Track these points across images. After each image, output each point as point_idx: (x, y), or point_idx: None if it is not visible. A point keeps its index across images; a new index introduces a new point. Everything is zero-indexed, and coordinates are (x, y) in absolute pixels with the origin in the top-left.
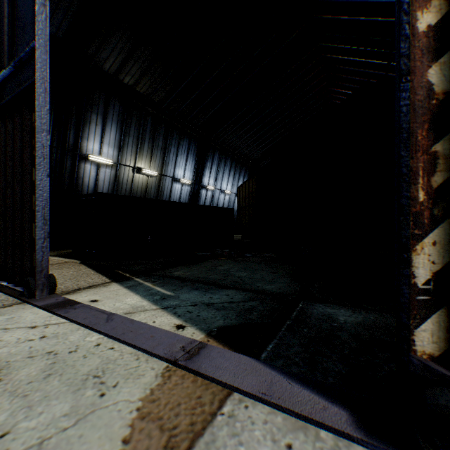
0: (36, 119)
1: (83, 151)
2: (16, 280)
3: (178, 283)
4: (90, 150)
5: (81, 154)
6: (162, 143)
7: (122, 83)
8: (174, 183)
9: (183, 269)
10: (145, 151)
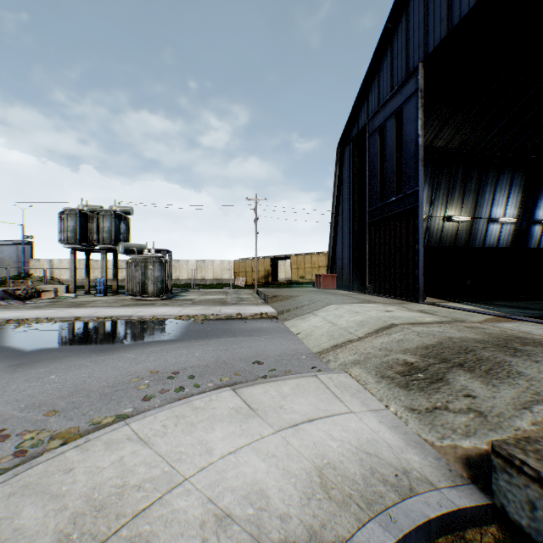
0: (418, 222)
1: None
2: (402, 295)
3: (498, 306)
4: None
5: None
6: (474, 185)
7: (434, 147)
8: (489, 224)
9: (502, 302)
10: (455, 199)
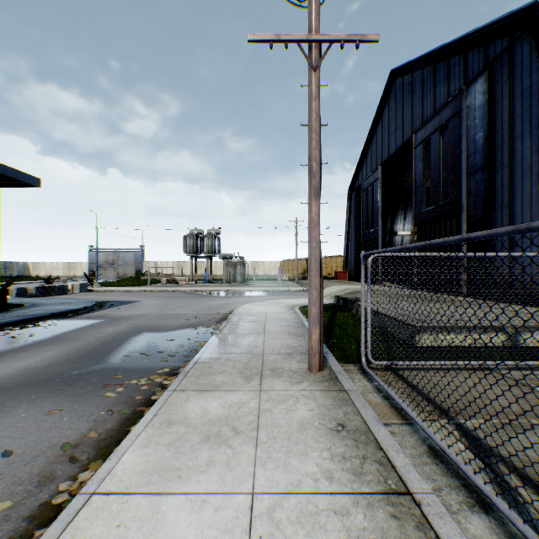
0: (378, 245)
1: (394, 230)
2: (374, 282)
3: None
4: (397, 229)
5: (393, 232)
6: None
7: None
8: None
9: None
10: None
